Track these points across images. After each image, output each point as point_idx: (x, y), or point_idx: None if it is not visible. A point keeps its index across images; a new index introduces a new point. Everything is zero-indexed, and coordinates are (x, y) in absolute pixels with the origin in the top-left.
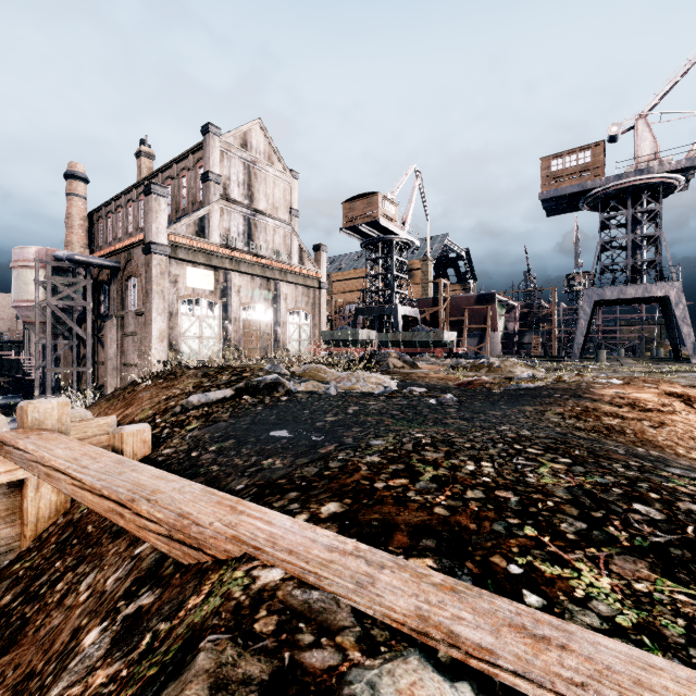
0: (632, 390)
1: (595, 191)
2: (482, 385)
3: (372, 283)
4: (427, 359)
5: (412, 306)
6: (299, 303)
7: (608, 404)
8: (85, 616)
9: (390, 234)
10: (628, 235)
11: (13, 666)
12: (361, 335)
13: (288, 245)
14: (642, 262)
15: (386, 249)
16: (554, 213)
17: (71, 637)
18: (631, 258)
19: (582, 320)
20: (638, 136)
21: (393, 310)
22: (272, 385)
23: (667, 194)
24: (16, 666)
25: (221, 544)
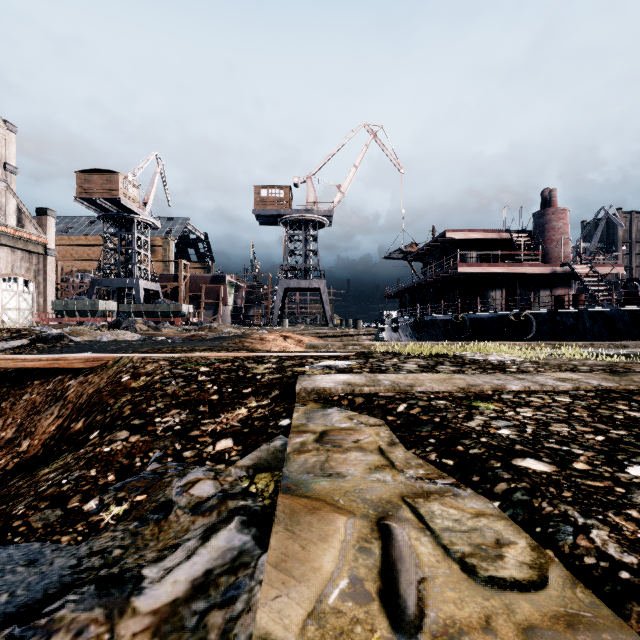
0: (268, 335)
1: (285, 217)
2: (200, 336)
3: (111, 256)
4: (168, 326)
5: (154, 280)
6: (17, 269)
7: (251, 339)
8: (47, 393)
9: (132, 212)
10: (302, 248)
11: (13, 415)
12: (101, 306)
13: (2, 203)
14: (310, 266)
15: (127, 226)
16: (264, 224)
17: (47, 396)
18: (304, 262)
19: (278, 300)
20: (308, 188)
21: (134, 283)
22: (58, 337)
23: (322, 227)
24: (16, 414)
25: (110, 357)
